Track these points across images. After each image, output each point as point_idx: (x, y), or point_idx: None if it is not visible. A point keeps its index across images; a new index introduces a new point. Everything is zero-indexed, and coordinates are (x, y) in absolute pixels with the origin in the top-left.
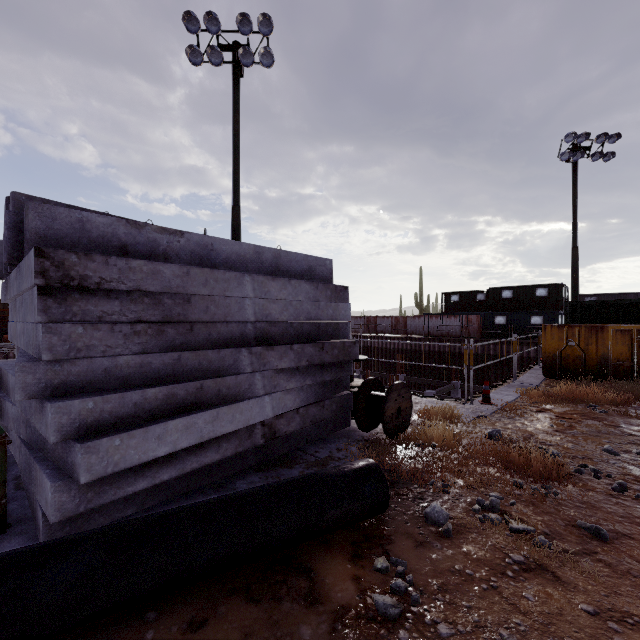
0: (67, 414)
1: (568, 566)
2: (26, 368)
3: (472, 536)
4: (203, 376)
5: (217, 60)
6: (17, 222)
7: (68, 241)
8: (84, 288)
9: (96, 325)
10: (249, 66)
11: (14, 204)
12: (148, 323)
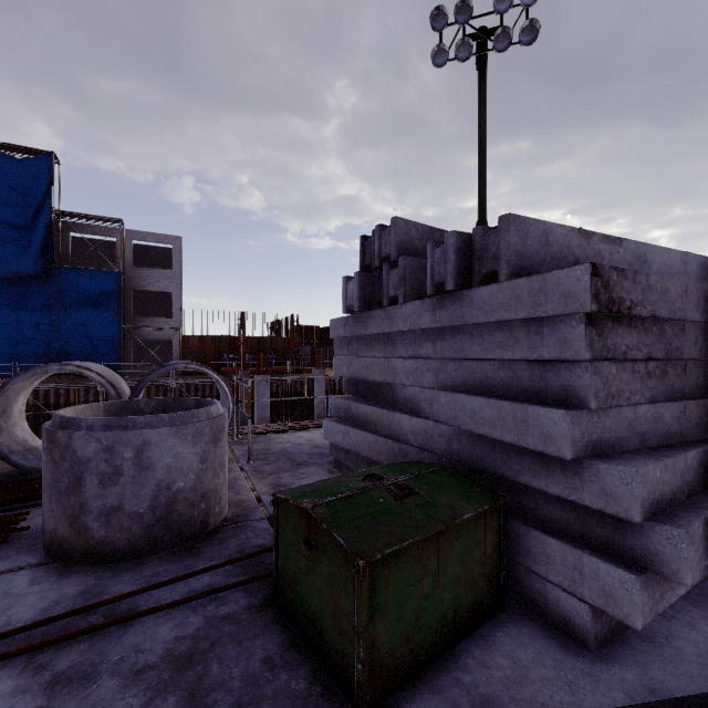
0: (644, 484)
1: None
2: (573, 418)
3: None
4: (702, 436)
5: (463, 54)
6: (460, 244)
7: (536, 259)
8: (613, 315)
9: (622, 364)
10: (503, 50)
11: (396, 230)
12: (655, 361)
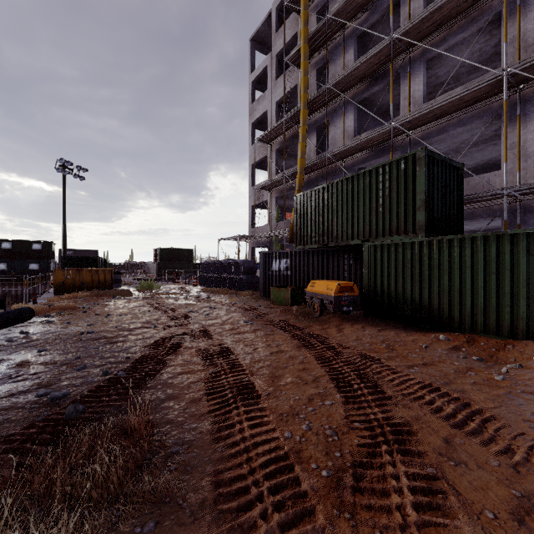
0: None
1: (81, 315)
2: None
3: (59, 316)
4: None
5: None
6: None
7: None
8: None
9: None
10: None
11: None
12: None
